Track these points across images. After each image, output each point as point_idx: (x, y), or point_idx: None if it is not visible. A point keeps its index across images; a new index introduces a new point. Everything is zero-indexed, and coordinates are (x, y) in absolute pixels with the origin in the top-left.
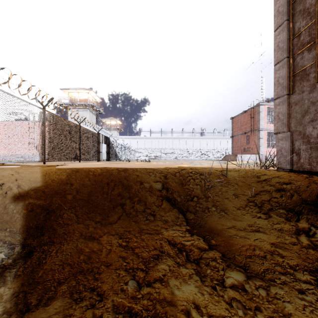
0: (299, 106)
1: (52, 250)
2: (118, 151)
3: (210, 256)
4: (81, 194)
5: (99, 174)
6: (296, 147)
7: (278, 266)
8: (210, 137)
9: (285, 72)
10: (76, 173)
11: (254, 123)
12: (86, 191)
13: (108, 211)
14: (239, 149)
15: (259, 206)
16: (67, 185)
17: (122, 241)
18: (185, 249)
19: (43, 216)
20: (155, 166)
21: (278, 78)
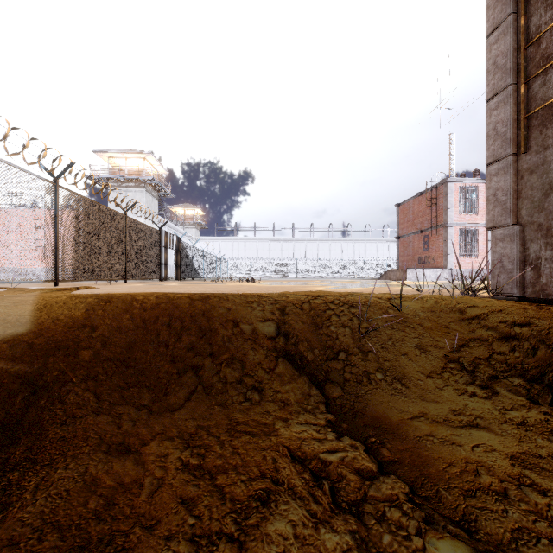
0: (538, 175)
1: (28, 484)
2: (197, 262)
3: (386, 493)
4: (112, 348)
5: (153, 306)
6: (533, 254)
7: (540, 520)
8: (359, 238)
9: (511, 111)
10: (106, 304)
11: (437, 214)
12: (123, 341)
13: (167, 382)
14: (411, 259)
15: (469, 371)
16: (84, 329)
17: (190, 455)
18: (328, 473)
19: (22, 399)
20: (264, 289)
21: (494, 124)
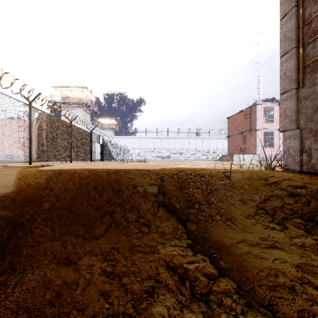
0: (310, 100)
1: (10, 283)
2: (112, 151)
3: (223, 288)
4: (61, 201)
5: (86, 176)
6: (307, 146)
7: (314, 305)
8: (206, 137)
9: (294, 63)
10: (59, 175)
11: (251, 123)
12: (68, 197)
13: (94, 221)
14: (236, 149)
15: (270, 215)
16: (45, 190)
17: (107, 265)
18: (188, 276)
19: (8, 232)
20: (151, 166)
21: (284, 70)
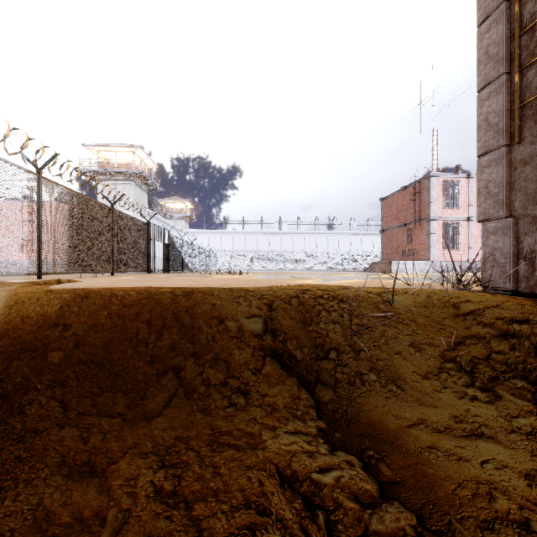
0: (532, 166)
1: None
2: (185, 255)
3: (390, 527)
4: (85, 349)
5: (133, 301)
6: (527, 247)
7: None
8: (344, 232)
9: (503, 101)
10: (83, 300)
11: (421, 208)
12: (98, 341)
13: (145, 386)
14: (395, 252)
15: (467, 372)
16: (55, 328)
17: (164, 477)
18: (322, 499)
19: None
20: (251, 283)
21: (486, 114)
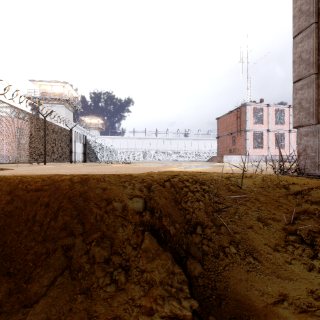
0: None
1: None
2: (97, 151)
3: None
4: None
5: (36, 187)
6: None
7: None
8: (194, 138)
9: (313, 42)
10: None
11: (240, 123)
12: None
13: (33, 268)
14: (225, 150)
15: (308, 244)
16: None
17: None
18: None
19: None
20: (136, 170)
21: (299, 53)
